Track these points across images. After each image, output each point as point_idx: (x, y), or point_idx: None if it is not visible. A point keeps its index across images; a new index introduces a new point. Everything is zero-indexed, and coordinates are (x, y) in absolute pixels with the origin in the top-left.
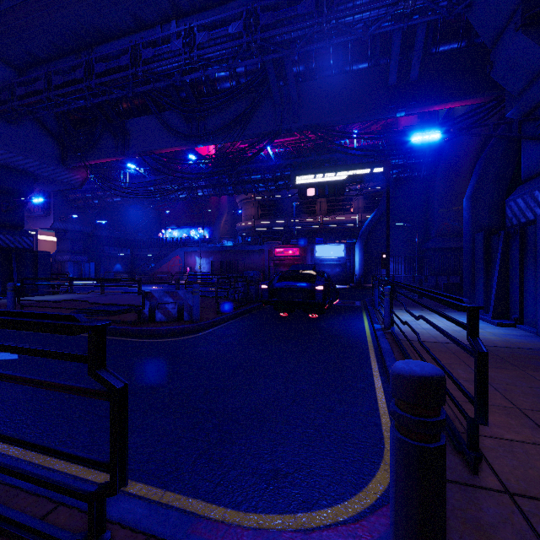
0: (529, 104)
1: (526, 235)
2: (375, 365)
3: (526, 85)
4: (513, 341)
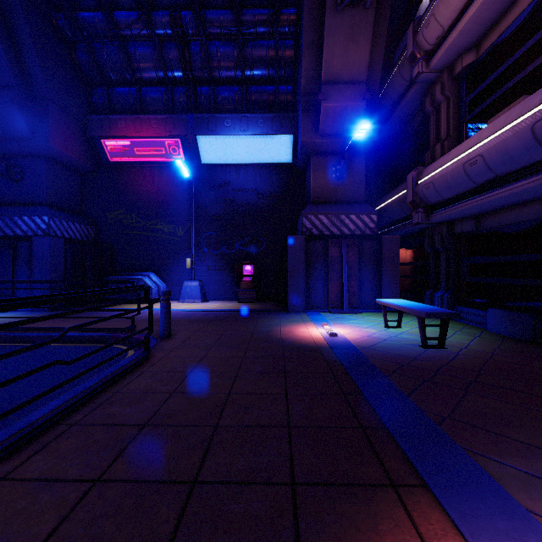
0: (5, 151)
1: (19, 247)
2: (4, 344)
3: (5, 137)
4: (35, 315)
